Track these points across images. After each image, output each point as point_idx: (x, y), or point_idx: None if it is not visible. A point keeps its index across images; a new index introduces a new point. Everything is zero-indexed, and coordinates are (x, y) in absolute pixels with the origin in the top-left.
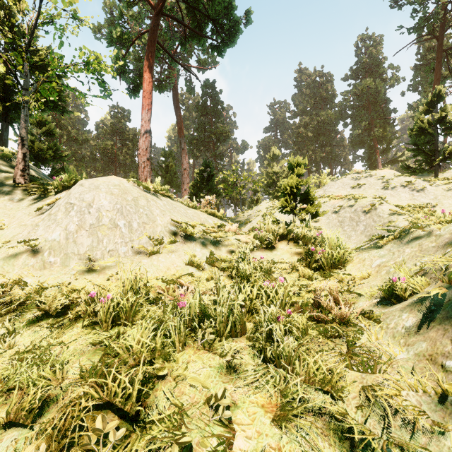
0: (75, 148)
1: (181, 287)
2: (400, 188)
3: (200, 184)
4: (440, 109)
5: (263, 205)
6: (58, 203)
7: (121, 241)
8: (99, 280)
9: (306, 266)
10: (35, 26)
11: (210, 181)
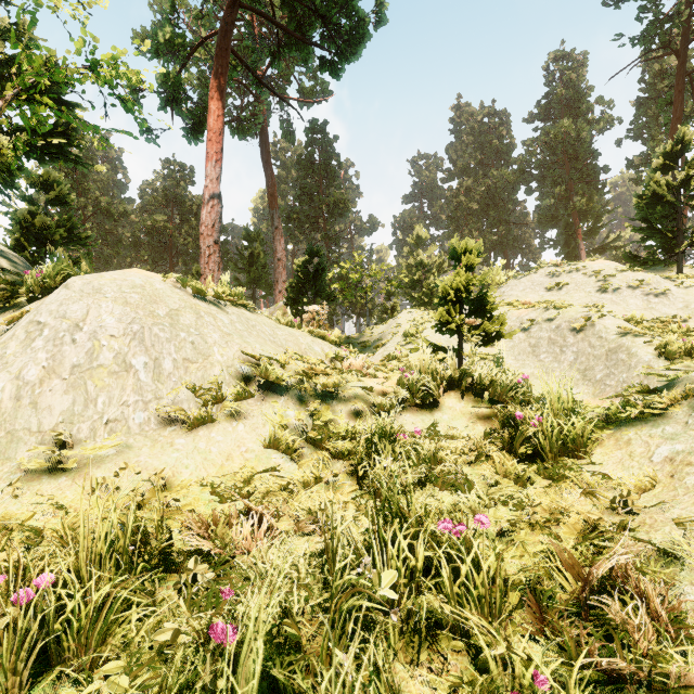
0: (107, 226)
1: (248, 513)
2: (626, 291)
3: (304, 283)
4: (685, 164)
5: (404, 317)
6: (19, 322)
7: (135, 400)
8: (72, 493)
9: (504, 448)
10: None
11: (318, 279)
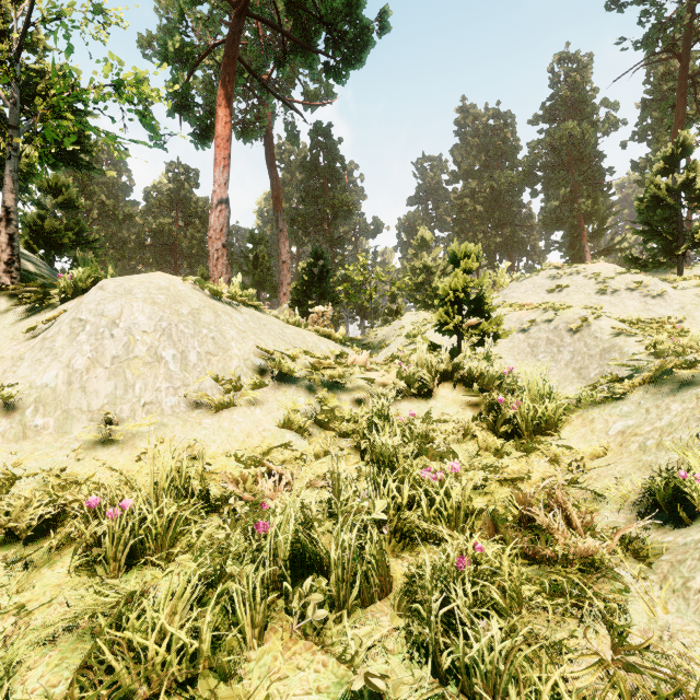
0: (112, 229)
1: (270, 474)
2: (625, 293)
3: (308, 286)
4: (685, 167)
5: (407, 319)
6: (60, 319)
7: (166, 387)
8: (123, 459)
9: (489, 429)
10: (28, 20)
11: (323, 281)
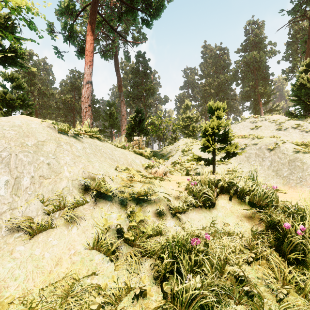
0: (45, 100)
1: None
2: (291, 130)
3: (134, 126)
4: None
5: (181, 142)
6: None
7: None
8: None
9: (271, 246)
10: None
11: (141, 124)
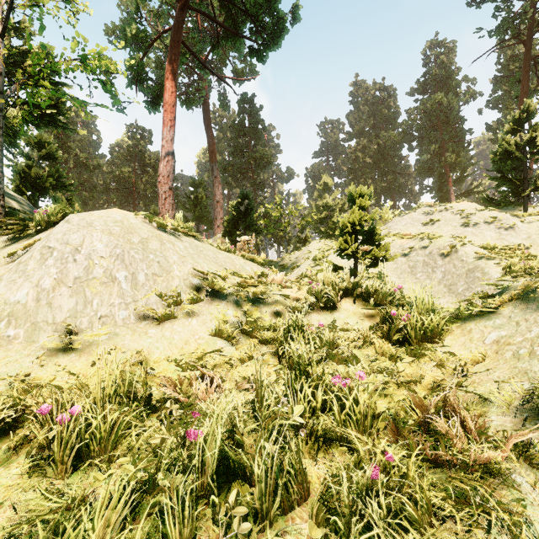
0: (85, 176)
1: (203, 377)
2: (483, 225)
3: (237, 220)
4: (529, 128)
5: (314, 246)
6: (33, 247)
7: (119, 302)
8: (80, 364)
9: (383, 337)
10: (11, 6)
11: (248, 216)
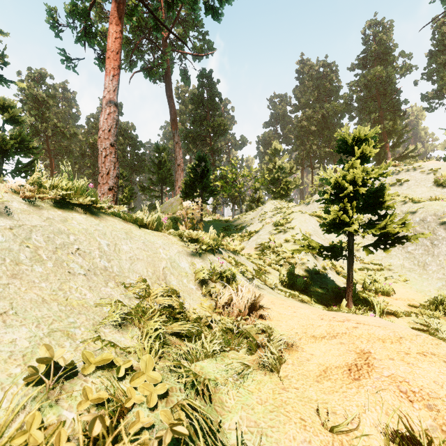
0: (64, 144)
1: None
2: None
3: (194, 181)
4: None
5: (269, 207)
6: None
7: None
8: None
9: None
10: None
11: (204, 178)
